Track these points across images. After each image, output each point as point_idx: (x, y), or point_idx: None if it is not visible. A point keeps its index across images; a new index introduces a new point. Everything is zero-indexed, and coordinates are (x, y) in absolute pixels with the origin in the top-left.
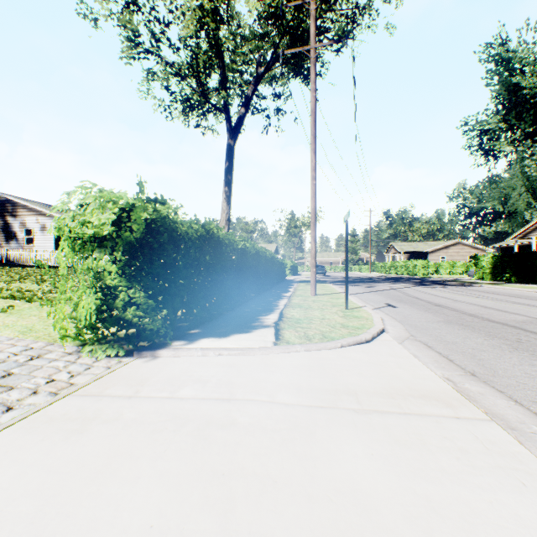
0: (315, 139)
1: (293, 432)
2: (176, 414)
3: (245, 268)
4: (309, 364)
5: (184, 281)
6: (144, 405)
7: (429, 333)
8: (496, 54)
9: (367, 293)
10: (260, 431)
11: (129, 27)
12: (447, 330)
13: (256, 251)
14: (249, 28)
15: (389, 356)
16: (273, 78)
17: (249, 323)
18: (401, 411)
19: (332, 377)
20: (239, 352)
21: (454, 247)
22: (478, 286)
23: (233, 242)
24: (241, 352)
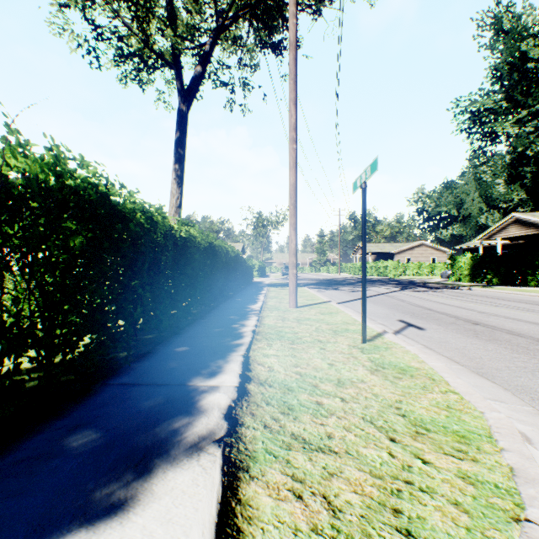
0: (295, 85)
1: None
2: None
3: (189, 269)
4: None
5: None
6: None
7: None
8: (497, 22)
9: (357, 300)
10: None
11: None
12: None
13: (211, 244)
14: None
15: None
16: (239, 40)
17: (156, 421)
18: None
19: None
20: None
21: (418, 248)
22: (466, 289)
23: (157, 221)
24: None
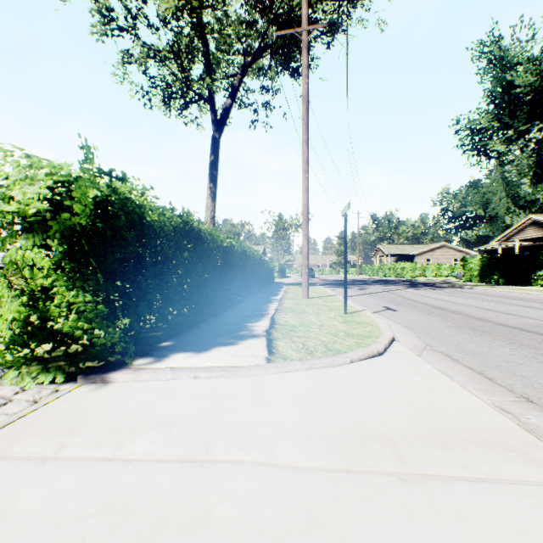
0: (307, 129)
1: (311, 539)
2: (110, 500)
3: (231, 269)
4: (315, 390)
5: (151, 281)
6: (62, 478)
7: (446, 341)
8: (489, 52)
9: (360, 295)
10: (253, 541)
11: (102, 2)
12: (464, 337)
13: (243, 250)
14: (236, 14)
15: (413, 374)
16: (262, 70)
17: (235, 332)
18: (469, 475)
19: (351, 412)
20: (222, 374)
21: (439, 250)
22: (469, 288)
23: (217, 238)
24: (224, 374)
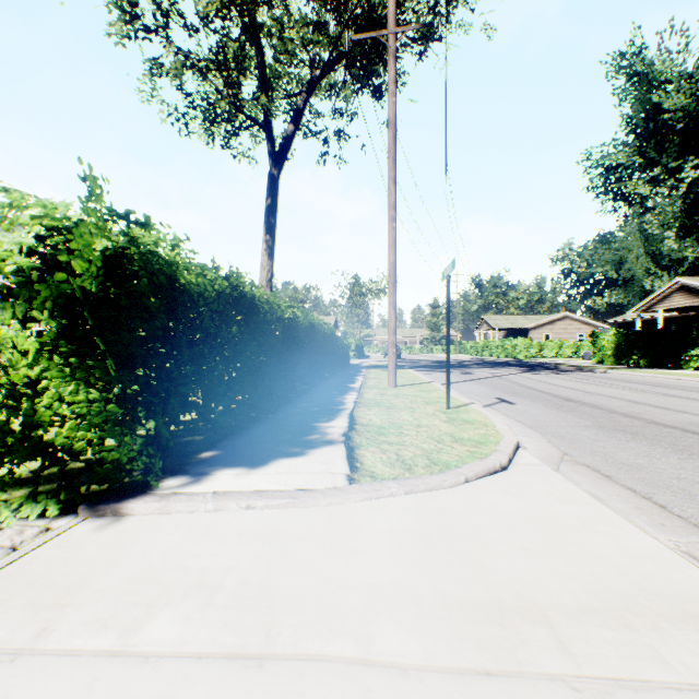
0: (395, 164)
1: None
2: None
3: (295, 348)
4: (421, 527)
5: (186, 368)
6: (38, 693)
7: (588, 448)
8: (629, 66)
9: (464, 382)
10: None
11: None
12: (611, 442)
13: (310, 323)
14: (300, 14)
15: (555, 499)
16: (334, 87)
17: (302, 436)
18: (676, 679)
19: (477, 565)
20: (286, 502)
21: (560, 322)
22: (602, 372)
23: (277, 308)
24: (289, 502)
